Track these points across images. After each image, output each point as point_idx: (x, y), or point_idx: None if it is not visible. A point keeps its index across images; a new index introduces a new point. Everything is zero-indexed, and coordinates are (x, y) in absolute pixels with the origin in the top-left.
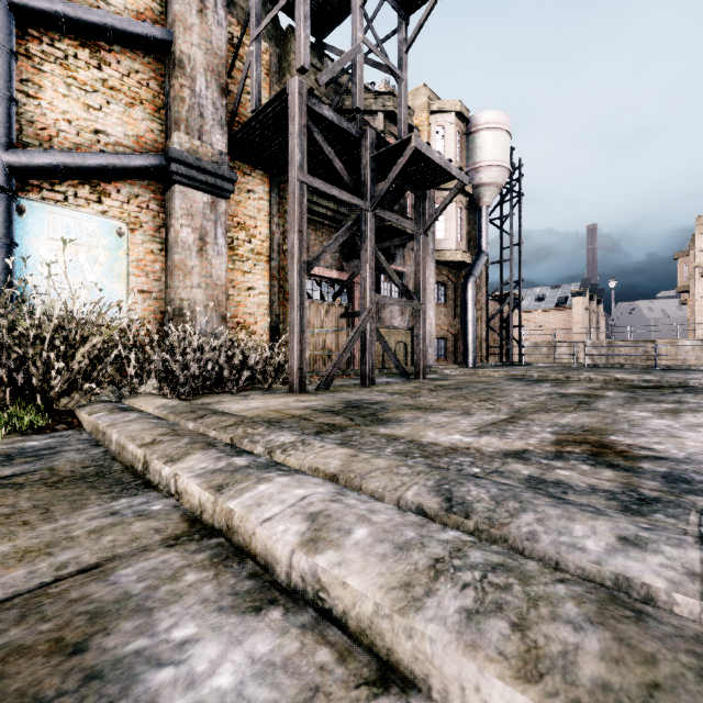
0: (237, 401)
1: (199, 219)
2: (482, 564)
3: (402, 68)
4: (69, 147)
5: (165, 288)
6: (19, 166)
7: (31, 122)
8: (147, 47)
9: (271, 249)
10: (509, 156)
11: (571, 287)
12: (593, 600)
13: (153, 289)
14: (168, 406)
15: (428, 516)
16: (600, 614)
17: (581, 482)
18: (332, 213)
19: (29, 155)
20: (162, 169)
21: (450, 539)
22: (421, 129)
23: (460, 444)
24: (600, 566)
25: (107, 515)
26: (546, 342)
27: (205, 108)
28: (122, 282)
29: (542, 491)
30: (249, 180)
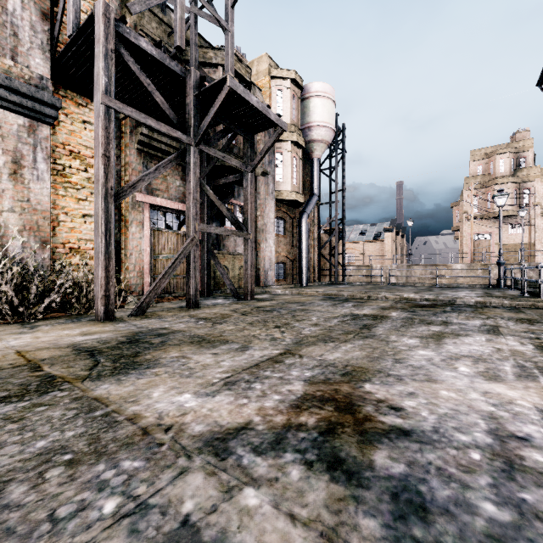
0: (6, 336)
1: (12, 141)
2: None
3: (229, 21)
4: None
5: None
6: None
7: None
8: None
9: None
10: (334, 120)
11: (384, 225)
12: None
13: None
14: None
15: None
16: None
17: (255, 540)
18: (175, 151)
19: None
20: None
21: None
22: (264, 90)
23: (170, 416)
24: None
25: None
26: (365, 265)
27: (21, 28)
28: None
29: None
30: (85, 111)
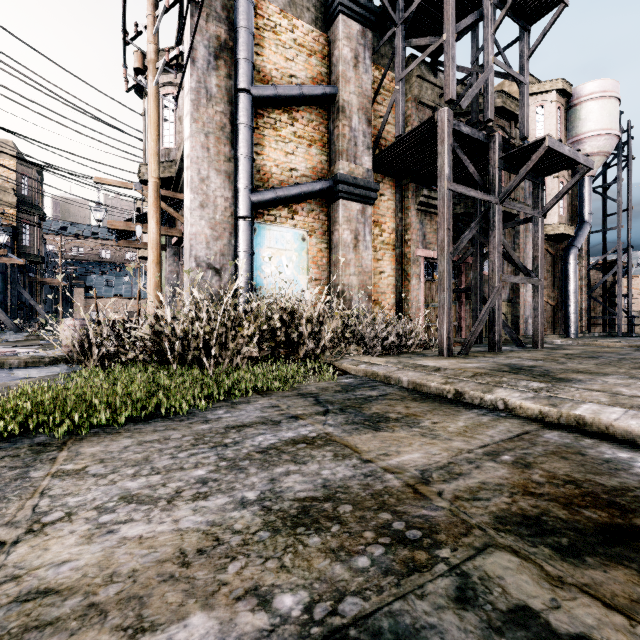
0: (413, 361)
1: (354, 223)
2: None
3: (524, 74)
4: (277, 184)
5: (328, 276)
6: (257, 202)
7: (259, 171)
8: (321, 103)
9: (396, 240)
10: (617, 122)
11: None
12: None
13: (321, 277)
14: (395, 362)
15: None
16: None
17: None
18: None
19: (262, 194)
20: (330, 190)
21: None
22: None
23: None
24: None
25: (482, 415)
26: None
27: (358, 138)
28: (304, 274)
29: None
30: (381, 186)
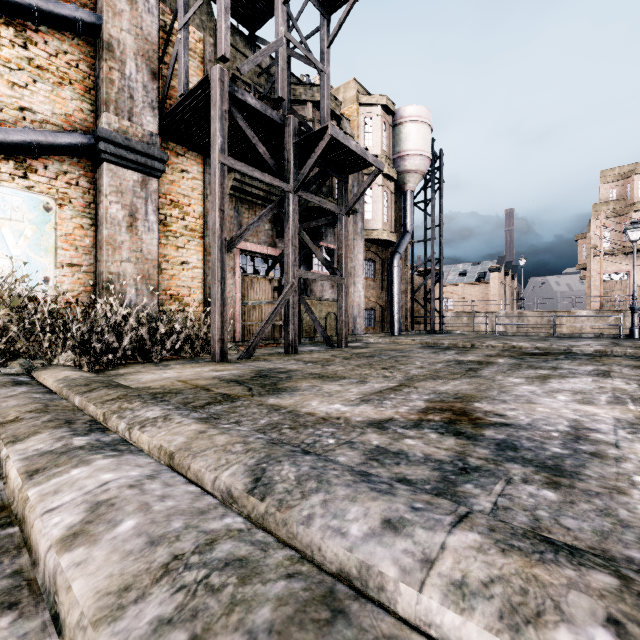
0: (154, 371)
1: (129, 196)
2: (219, 559)
3: (324, 62)
4: None
5: (95, 261)
6: None
7: None
8: (75, 29)
9: (205, 226)
10: (430, 146)
11: (489, 263)
12: (301, 600)
13: (82, 262)
14: (68, 379)
15: (234, 498)
16: (289, 620)
17: (420, 452)
18: (264, 194)
19: None
20: (90, 147)
21: (216, 529)
22: (351, 119)
23: (335, 413)
24: (351, 553)
25: None
26: (466, 312)
27: (136, 90)
28: (50, 256)
29: (377, 462)
30: (183, 161)
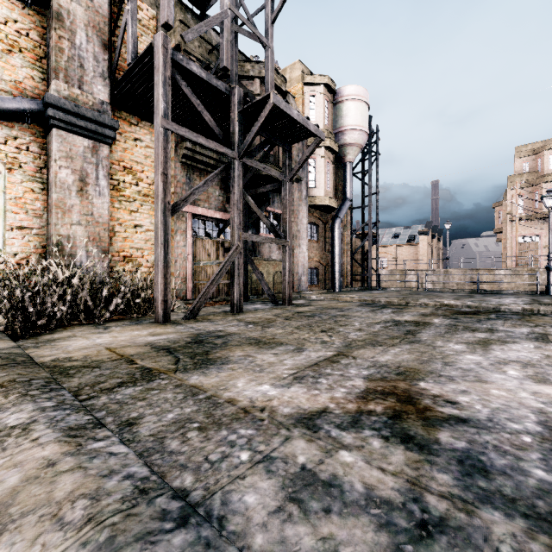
0: (89, 335)
1: (79, 161)
2: None
3: (269, 37)
4: None
5: (46, 224)
6: None
7: None
8: None
9: None
10: (367, 122)
11: (418, 227)
12: None
13: (33, 225)
14: None
15: None
16: None
17: (359, 481)
18: (215, 162)
19: None
20: (39, 113)
21: None
22: (296, 96)
23: (260, 401)
24: None
25: None
26: (399, 270)
27: (86, 60)
28: None
29: (299, 509)
30: (136, 130)
